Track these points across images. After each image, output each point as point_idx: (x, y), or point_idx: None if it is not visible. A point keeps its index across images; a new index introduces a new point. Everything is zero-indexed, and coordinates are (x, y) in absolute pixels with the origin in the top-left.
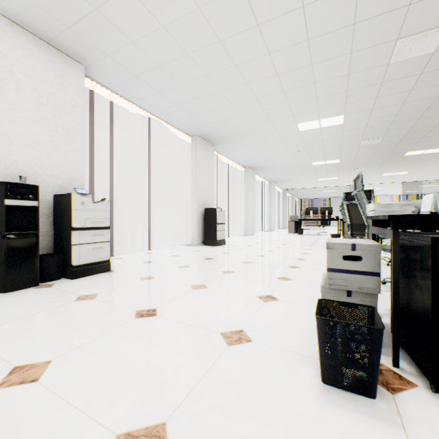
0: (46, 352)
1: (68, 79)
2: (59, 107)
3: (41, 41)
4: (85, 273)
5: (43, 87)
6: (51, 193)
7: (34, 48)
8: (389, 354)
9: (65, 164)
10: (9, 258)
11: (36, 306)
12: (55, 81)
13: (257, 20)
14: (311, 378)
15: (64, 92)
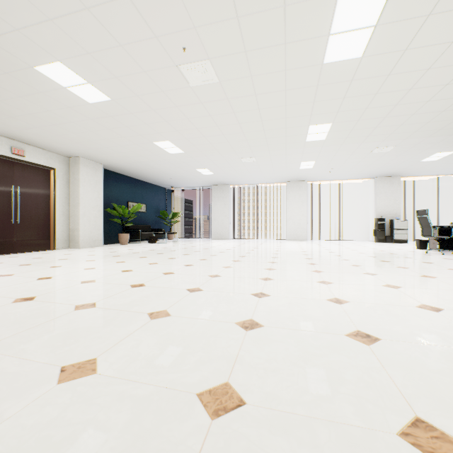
0: (383, 245)
1: (394, 183)
2: (391, 193)
3: (386, 177)
4: (397, 242)
5: (386, 190)
6: (389, 219)
7: (384, 180)
8: (436, 250)
9: (393, 210)
10: (378, 235)
11: (383, 244)
12: (390, 186)
13: (451, 159)
14: (415, 249)
15: (393, 188)
